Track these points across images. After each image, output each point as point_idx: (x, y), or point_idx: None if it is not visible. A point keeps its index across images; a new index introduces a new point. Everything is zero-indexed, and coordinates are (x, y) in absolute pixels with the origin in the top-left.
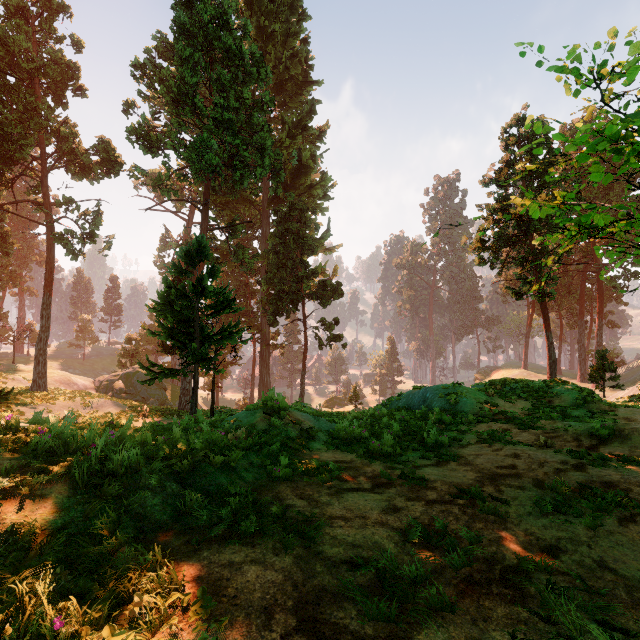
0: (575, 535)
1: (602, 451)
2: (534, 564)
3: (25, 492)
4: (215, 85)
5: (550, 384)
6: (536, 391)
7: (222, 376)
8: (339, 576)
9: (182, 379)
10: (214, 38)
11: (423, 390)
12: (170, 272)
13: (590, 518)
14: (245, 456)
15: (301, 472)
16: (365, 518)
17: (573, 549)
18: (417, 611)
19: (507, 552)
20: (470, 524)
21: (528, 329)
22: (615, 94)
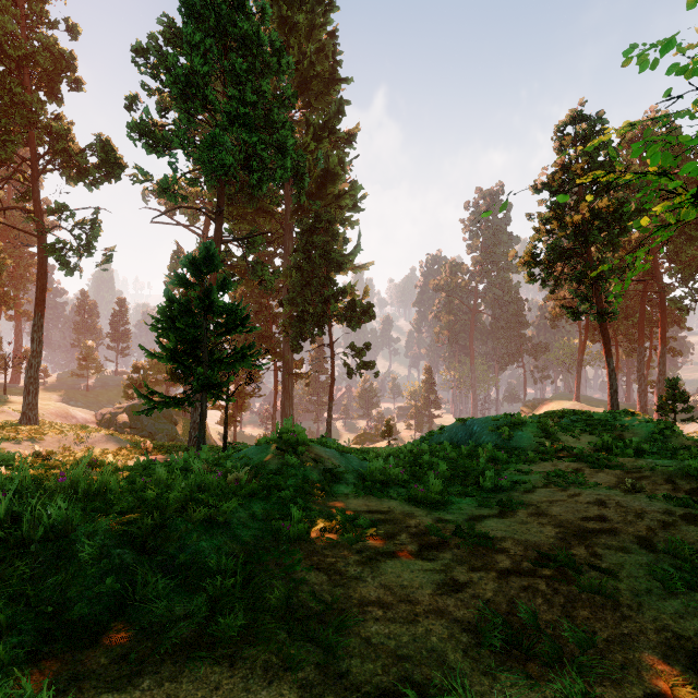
0: None
1: None
2: None
3: None
4: (229, 76)
5: (618, 415)
6: (602, 424)
7: (240, 409)
8: None
9: (192, 411)
10: (228, 23)
11: (469, 423)
12: (173, 284)
13: None
14: (246, 505)
15: (320, 528)
16: (413, 603)
17: None
18: None
19: (641, 664)
20: (570, 611)
21: (581, 357)
22: None
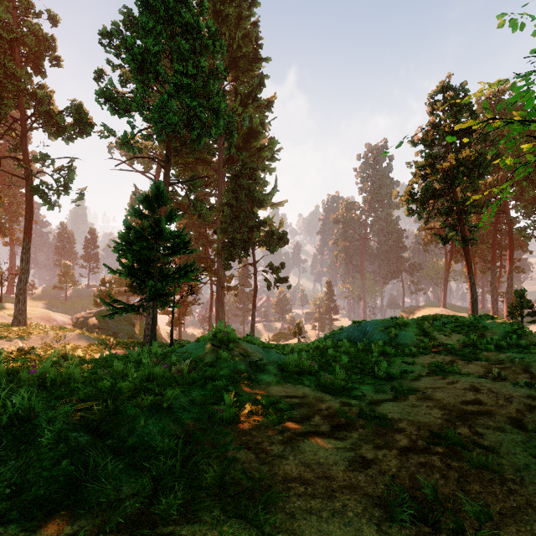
0: None
1: None
2: None
3: None
4: (175, 54)
5: (480, 319)
6: (467, 325)
7: (184, 314)
8: None
9: (146, 315)
10: (174, 13)
11: (363, 324)
12: (130, 215)
13: None
14: (186, 392)
15: (248, 411)
16: (329, 479)
17: None
18: None
19: None
20: (463, 485)
21: (447, 274)
22: None
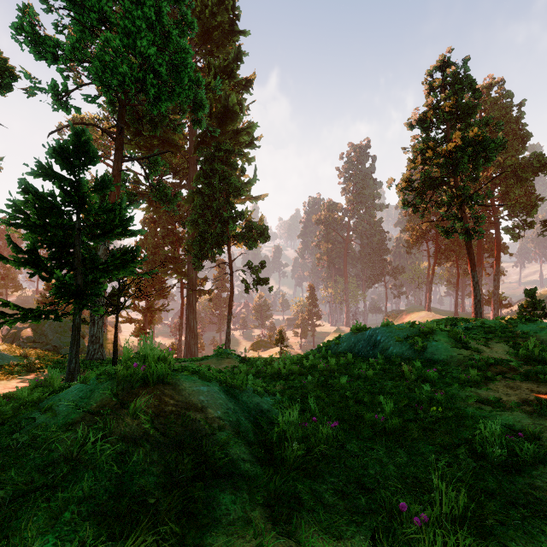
0: None
1: None
2: None
3: None
4: None
5: (513, 322)
6: (500, 330)
7: (150, 322)
8: None
9: (90, 325)
10: None
11: (370, 332)
12: (33, 174)
13: None
14: None
15: None
16: None
17: None
18: None
19: None
20: None
21: (431, 276)
22: None
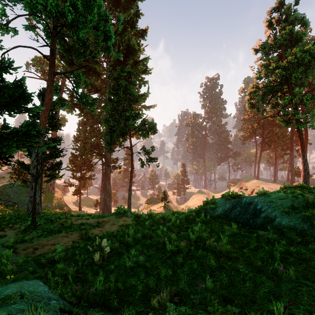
0: None
1: None
2: None
3: None
4: None
5: None
6: None
7: (83, 186)
8: None
9: (30, 189)
10: None
11: (247, 200)
12: None
13: None
14: None
15: None
16: None
17: None
18: None
19: None
20: None
21: (259, 157)
22: None
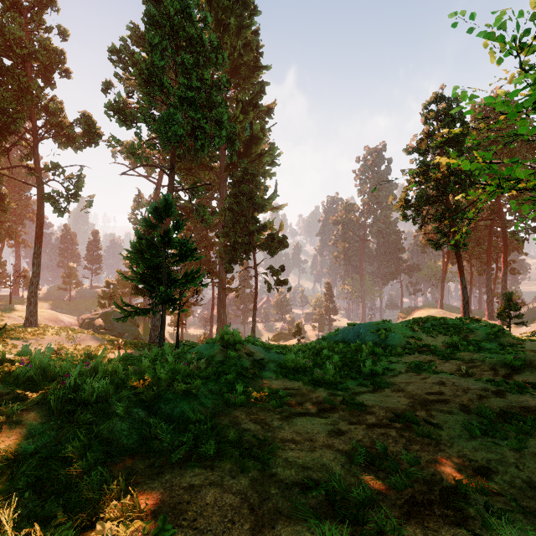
0: (503, 457)
1: (516, 379)
2: (471, 485)
3: (2, 419)
4: (180, 68)
5: (465, 321)
6: (454, 327)
7: (186, 315)
8: (292, 498)
9: (152, 317)
10: (179, 28)
11: (357, 326)
12: (141, 226)
13: (515, 441)
14: (205, 384)
15: (254, 398)
16: (313, 441)
17: (503, 470)
18: (367, 534)
19: (444, 473)
20: (408, 446)
21: (444, 275)
22: (530, 65)
